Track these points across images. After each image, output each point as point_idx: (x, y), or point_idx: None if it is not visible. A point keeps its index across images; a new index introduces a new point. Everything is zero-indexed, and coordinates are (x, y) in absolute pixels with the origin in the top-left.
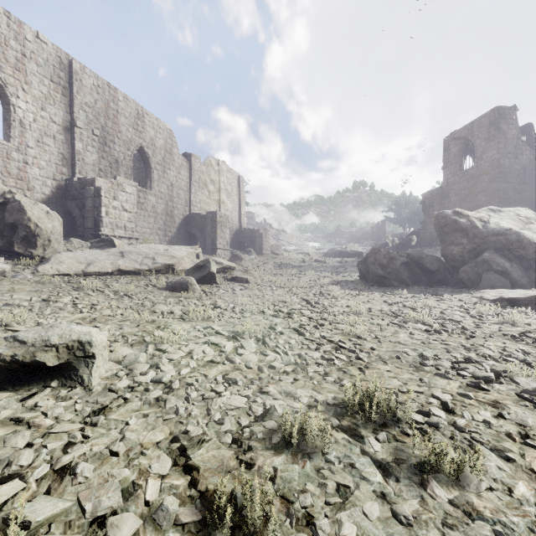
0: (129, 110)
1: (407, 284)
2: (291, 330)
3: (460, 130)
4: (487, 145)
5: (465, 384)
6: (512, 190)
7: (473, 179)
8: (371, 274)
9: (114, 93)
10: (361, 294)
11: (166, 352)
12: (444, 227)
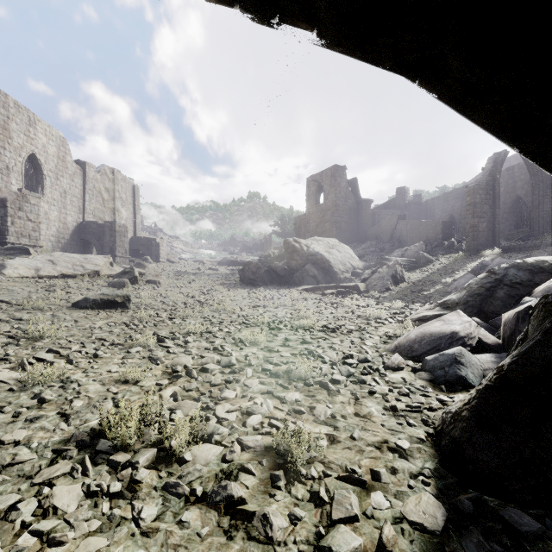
0: (20, 117)
1: (267, 284)
2: (195, 301)
3: (316, 175)
4: (330, 190)
5: (252, 307)
6: (343, 222)
7: (323, 212)
8: (246, 278)
9: (4, 99)
10: (236, 290)
11: (146, 305)
12: (288, 249)
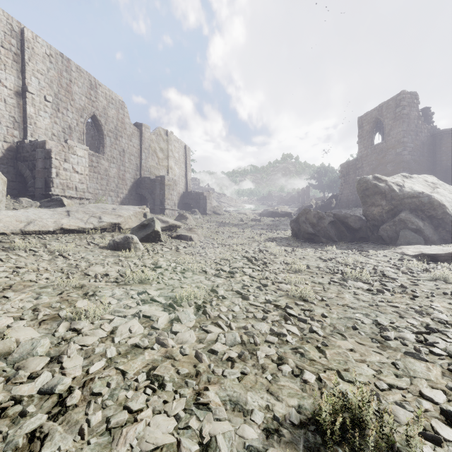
0: (82, 81)
1: (334, 240)
2: (234, 293)
3: (371, 111)
4: (394, 123)
5: (447, 369)
6: (413, 161)
7: (382, 152)
8: (302, 231)
9: (67, 63)
10: (296, 250)
11: (81, 332)
12: (365, 190)
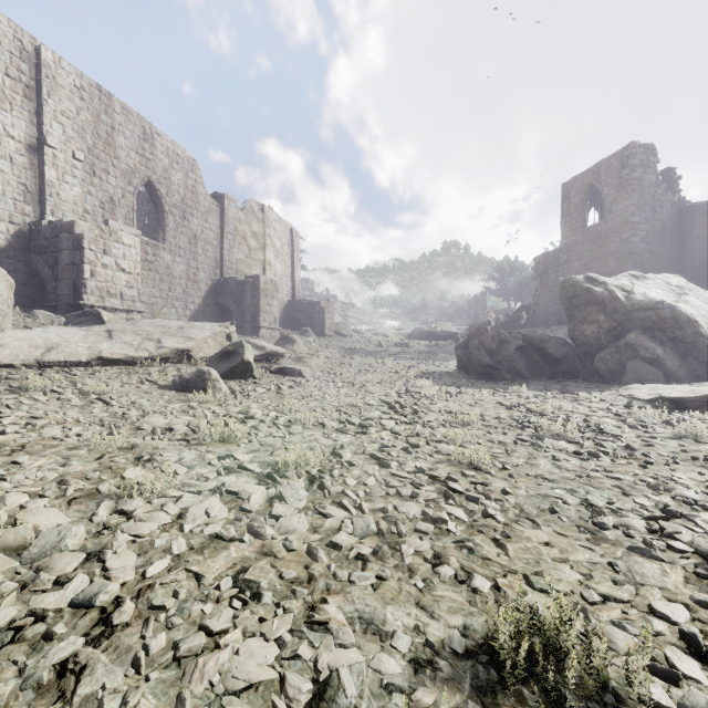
0: (131, 128)
1: (524, 377)
2: (368, 457)
3: (583, 173)
4: (618, 194)
5: (692, 573)
6: (649, 253)
7: (600, 238)
8: (474, 363)
9: (107, 100)
10: (464, 392)
11: (132, 517)
12: (573, 298)
